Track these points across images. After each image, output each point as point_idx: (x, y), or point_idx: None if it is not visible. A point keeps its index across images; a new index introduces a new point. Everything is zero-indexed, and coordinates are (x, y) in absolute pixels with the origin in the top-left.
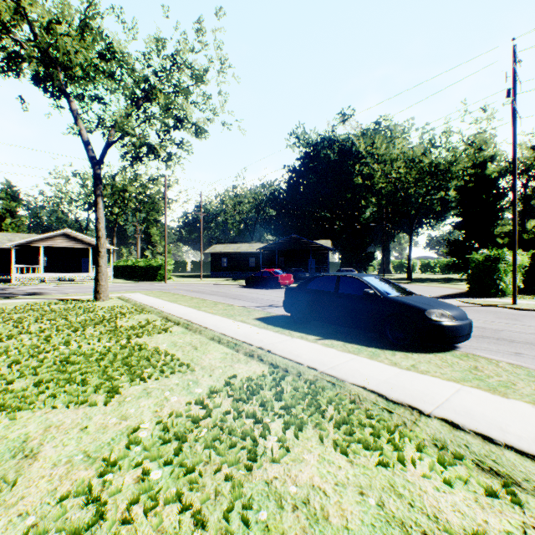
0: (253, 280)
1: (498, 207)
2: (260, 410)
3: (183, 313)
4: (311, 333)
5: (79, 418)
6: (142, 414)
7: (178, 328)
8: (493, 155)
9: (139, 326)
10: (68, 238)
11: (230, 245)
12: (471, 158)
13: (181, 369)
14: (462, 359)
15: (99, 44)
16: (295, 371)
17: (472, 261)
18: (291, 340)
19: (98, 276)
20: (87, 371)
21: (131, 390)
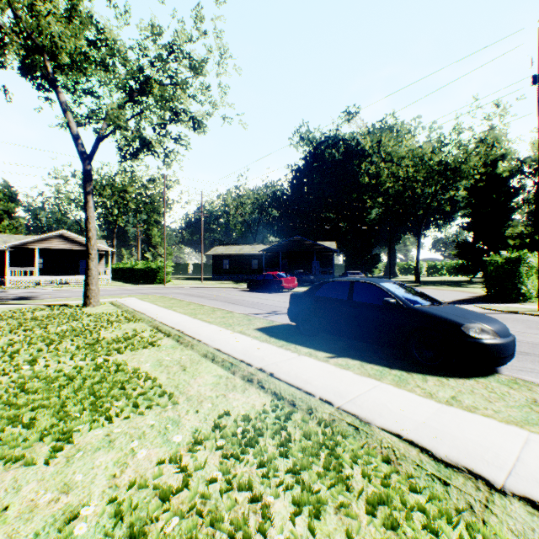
0: (255, 283)
1: (509, 208)
2: (258, 476)
3: (176, 322)
4: (321, 348)
5: (3, 489)
6: (93, 481)
7: (168, 341)
8: (504, 153)
9: (124, 338)
10: (65, 240)
11: (232, 247)
12: (483, 156)
13: (162, 400)
14: (512, 387)
15: (88, 29)
16: (305, 406)
17: (490, 263)
18: (298, 358)
19: (88, 280)
20: (40, 405)
21: (89, 437)
